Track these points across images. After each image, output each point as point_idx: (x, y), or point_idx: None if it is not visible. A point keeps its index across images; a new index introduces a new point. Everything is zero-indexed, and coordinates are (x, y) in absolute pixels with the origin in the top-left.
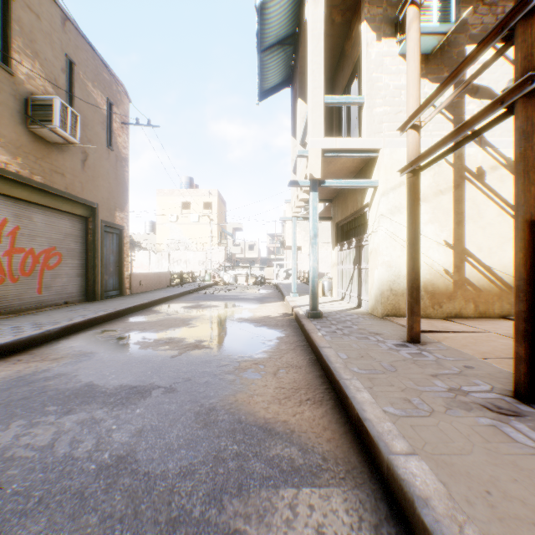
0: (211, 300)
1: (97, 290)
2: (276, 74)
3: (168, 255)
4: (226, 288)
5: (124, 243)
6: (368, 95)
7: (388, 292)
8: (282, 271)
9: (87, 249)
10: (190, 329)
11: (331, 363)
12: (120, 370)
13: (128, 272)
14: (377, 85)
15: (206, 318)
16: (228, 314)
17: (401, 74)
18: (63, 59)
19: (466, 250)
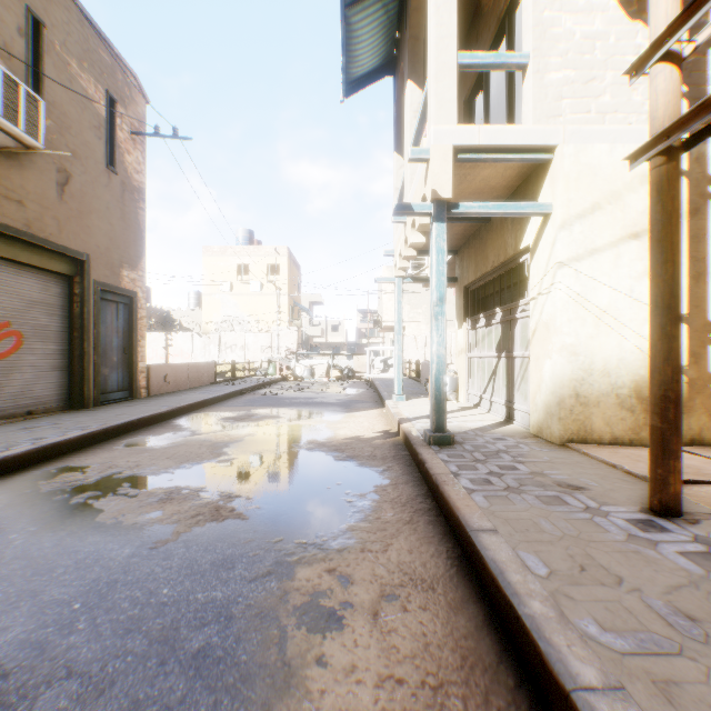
0: (271, 406)
1: (87, 391)
2: (371, 51)
3: (218, 338)
4: (296, 386)
5: (136, 318)
6: (535, 51)
7: (571, 400)
8: (378, 360)
9: (71, 327)
10: (218, 467)
11: (517, 596)
12: (15, 596)
13: (144, 363)
14: (551, 33)
15: (254, 442)
16: (292, 433)
17: (595, 13)
18: (20, 13)
19: (710, 325)
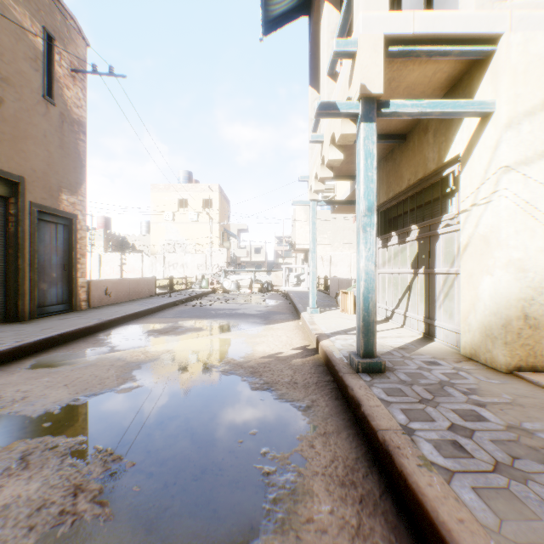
0: (197, 317)
1: (22, 306)
2: None
3: (163, 258)
4: (224, 298)
5: (76, 238)
6: None
7: (518, 322)
8: (292, 276)
9: (7, 245)
10: (115, 400)
11: None
12: None
13: (84, 279)
14: None
15: (169, 362)
16: (210, 350)
17: None
18: None
19: None
